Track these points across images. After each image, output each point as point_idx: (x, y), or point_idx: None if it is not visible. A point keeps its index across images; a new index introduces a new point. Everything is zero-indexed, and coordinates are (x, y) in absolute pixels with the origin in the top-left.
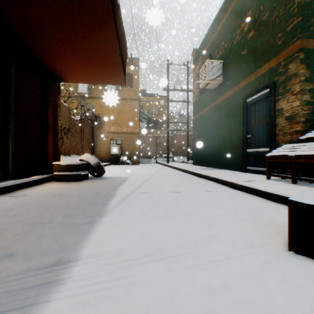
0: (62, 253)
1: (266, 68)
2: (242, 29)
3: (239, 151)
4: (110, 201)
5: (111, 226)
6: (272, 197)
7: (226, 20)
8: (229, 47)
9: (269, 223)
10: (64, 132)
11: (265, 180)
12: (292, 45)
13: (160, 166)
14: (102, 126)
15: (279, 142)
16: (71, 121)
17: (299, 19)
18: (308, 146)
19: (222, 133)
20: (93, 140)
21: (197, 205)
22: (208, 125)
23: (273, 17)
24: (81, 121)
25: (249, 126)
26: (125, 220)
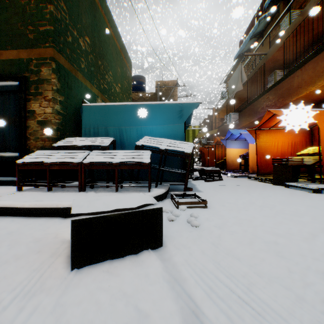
0: None
1: (16, 56)
2: None
3: None
4: None
5: None
6: (32, 212)
7: None
8: None
9: (40, 247)
10: None
11: (18, 193)
12: (46, 49)
13: None
14: None
15: (32, 147)
16: None
17: (52, 28)
18: (62, 154)
19: None
20: None
21: None
22: None
23: (24, 2)
24: None
25: None
26: None
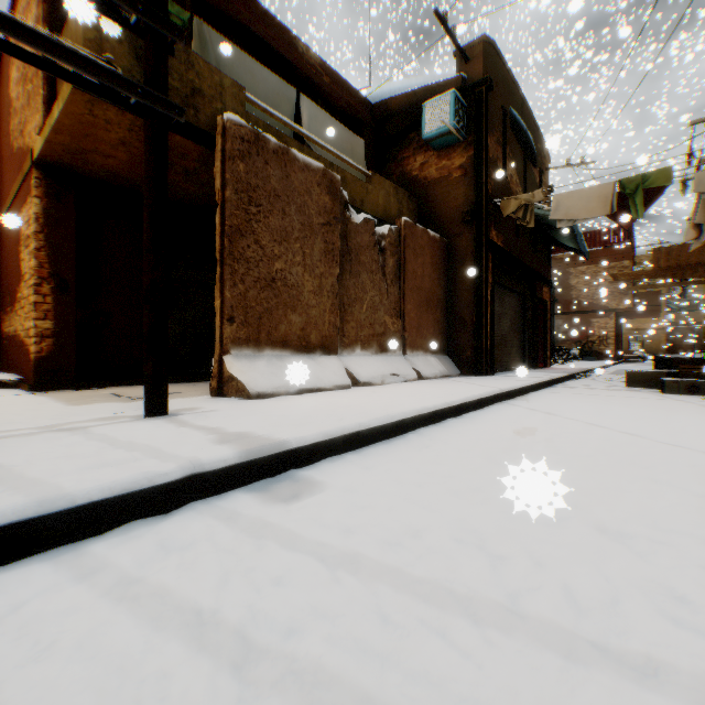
0: None
1: None
2: None
3: None
4: None
5: None
6: None
7: None
8: None
9: None
10: None
11: None
12: None
13: None
14: None
15: None
16: None
17: None
18: None
19: None
20: None
21: None
22: None
23: None
24: None
25: None
26: None
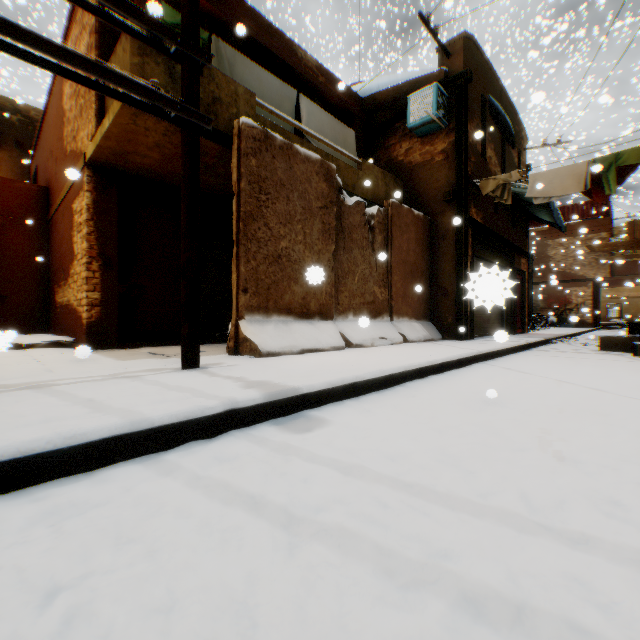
0: None
1: None
2: None
3: None
4: None
5: None
6: None
7: None
8: None
9: None
10: None
11: None
12: None
13: None
14: None
15: None
16: None
17: None
18: None
19: None
20: None
21: None
22: None
23: None
24: None
25: None
26: None
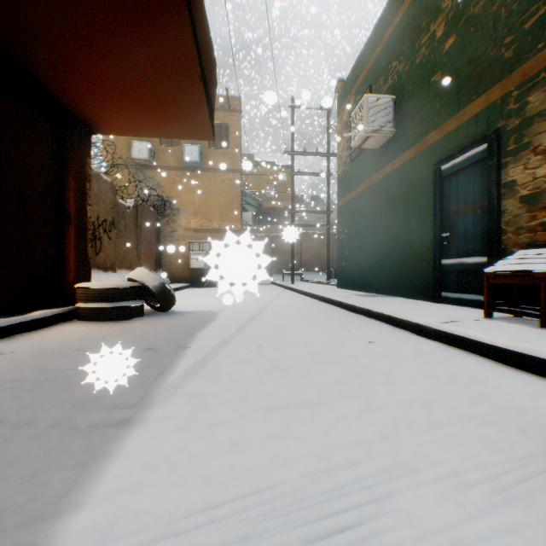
0: (23, 529)
1: (481, 106)
2: (431, 34)
3: (426, 263)
4: (175, 367)
5: (166, 435)
6: (508, 357)
7: (400, 20)
8: (407, 70)
9: (523, 425)
10: (103, 229)
11: (484, 321)
12: (534, 58)
13: (279, 290)
14: (176, 219)
15: (507, 246)
16: (117, 209)
17: None
18: None
19: (394, 230)
20: (160, 243)
21: (355, 375)
22: (367, 215)
23: (494, 6)
24: (137, 210)
25: (446, 217)
26: (200, 416)
